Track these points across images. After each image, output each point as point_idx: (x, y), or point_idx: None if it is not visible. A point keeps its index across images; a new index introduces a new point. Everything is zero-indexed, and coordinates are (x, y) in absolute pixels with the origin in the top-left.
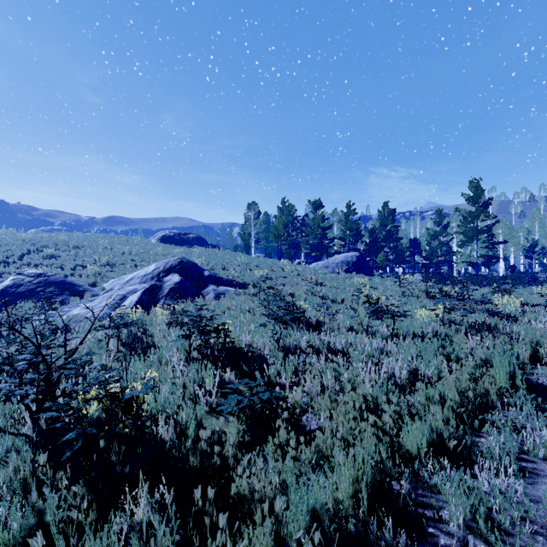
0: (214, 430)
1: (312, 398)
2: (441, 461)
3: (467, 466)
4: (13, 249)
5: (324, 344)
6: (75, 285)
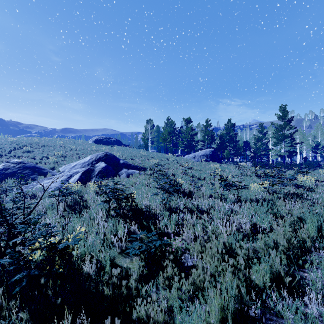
0: (123, 268)
1: (188, 243)
2: (279, 291)
3: (298, 295)
4: (5, 147)
5: (194, 206)
6: (41, 169)
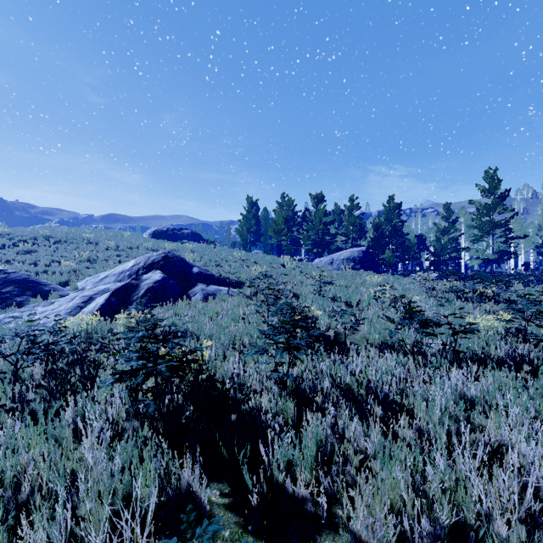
0: None
1: None
2: None
3: None
4: None
5: (359, 383)
6: (40, 284)
